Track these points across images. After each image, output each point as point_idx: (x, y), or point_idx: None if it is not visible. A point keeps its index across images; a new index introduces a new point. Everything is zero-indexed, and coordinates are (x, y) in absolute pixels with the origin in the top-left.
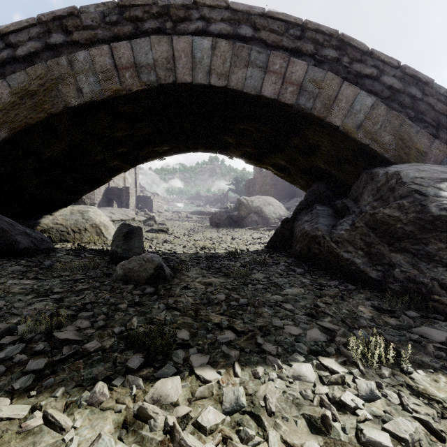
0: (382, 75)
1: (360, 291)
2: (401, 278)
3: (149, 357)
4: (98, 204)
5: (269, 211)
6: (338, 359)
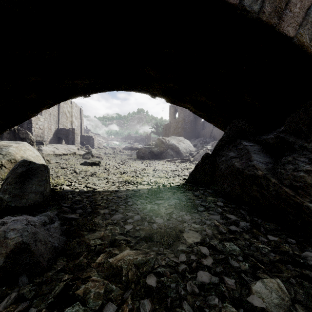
0: None
1: None
2: None
3: None
4: (49, 141)
5: (181, 147)
6: None
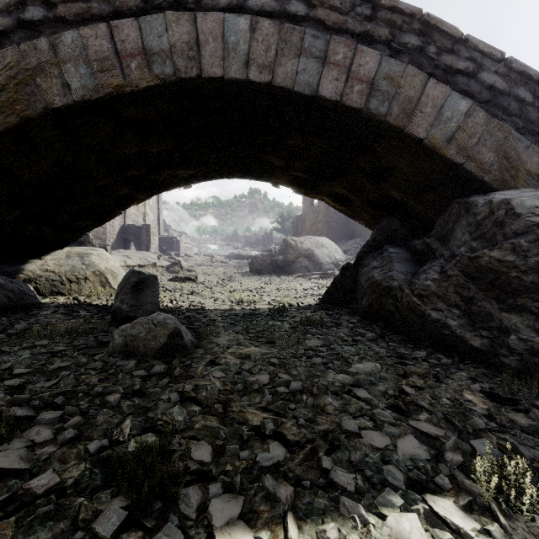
0: (480, 70)
1: (460, 367)
2: (519, 349)
3: (139, 504)
4: (111, 245)
5: (322, 255)
6: (457, 498)
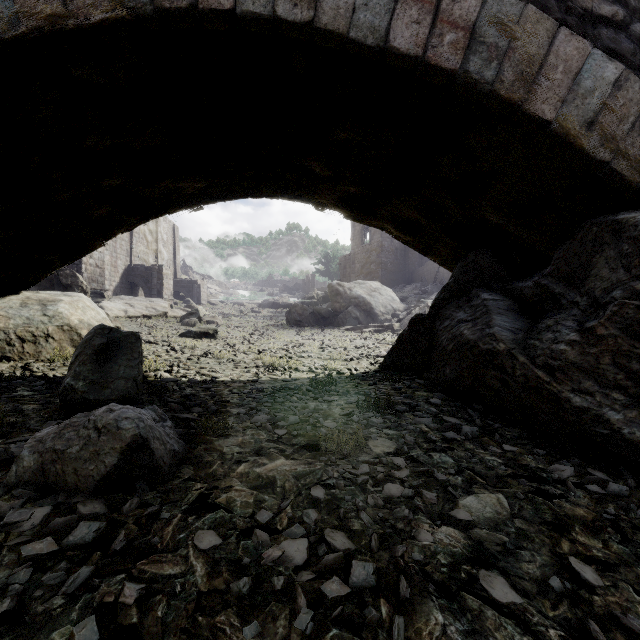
0: (634, 19)
1: None
2: None
3: None
4: (113, 291)
5: (376, 303)
6: None
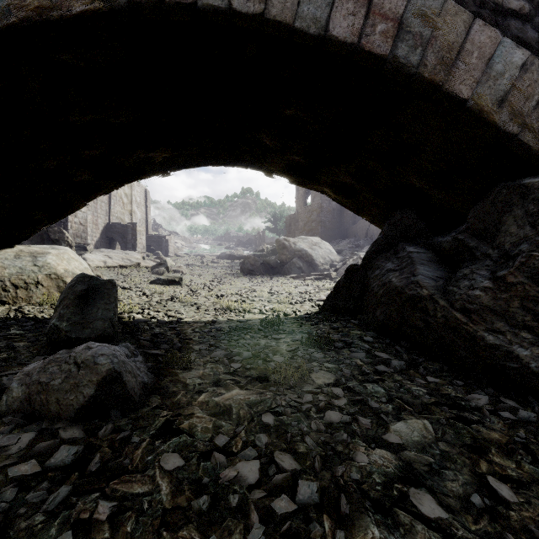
0: (538, 12)
1: None
2: None
3: None
4: (94, 245)
5: (316, 255)
6: None
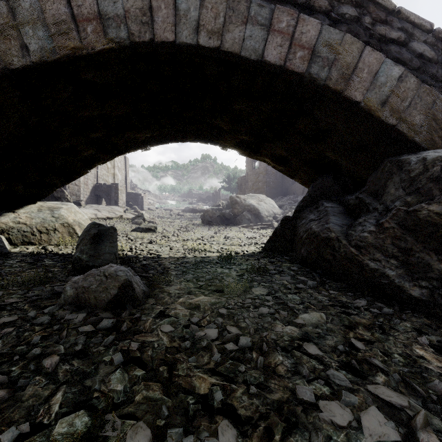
0: (411, 40)
1: (403, 317)
2: None
3: None
4: (85, 201)
5: (262, 209)
6: None
